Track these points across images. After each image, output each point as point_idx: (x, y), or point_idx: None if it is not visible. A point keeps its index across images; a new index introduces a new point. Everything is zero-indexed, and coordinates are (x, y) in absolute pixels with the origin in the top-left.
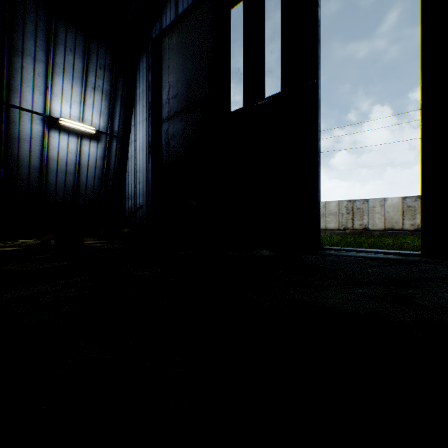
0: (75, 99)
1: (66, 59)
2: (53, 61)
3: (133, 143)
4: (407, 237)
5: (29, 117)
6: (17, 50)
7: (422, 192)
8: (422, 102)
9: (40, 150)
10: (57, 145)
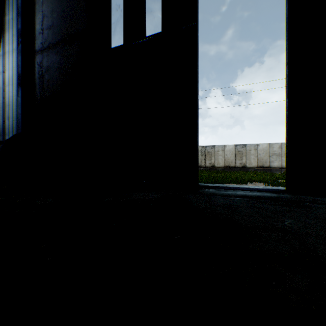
0: None
1: None
2: None
3: (1, 74)
4: (240, 172)
5: None
6: None
7: (289, 133)
8: (289, 51)
9: None
10: None
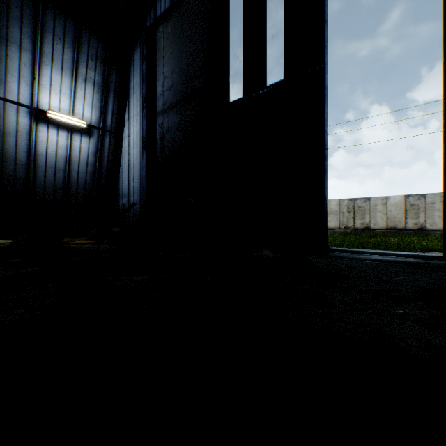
0: (64, 91)
1: (55, 49)
2: (40, 50)
3: (127, 138)
4: (411, 237)
5: (14, 110)
6: (0, 37)
7: (445, 187)
8: (445, 85)
9: (28, 144)
10: (46, 139)
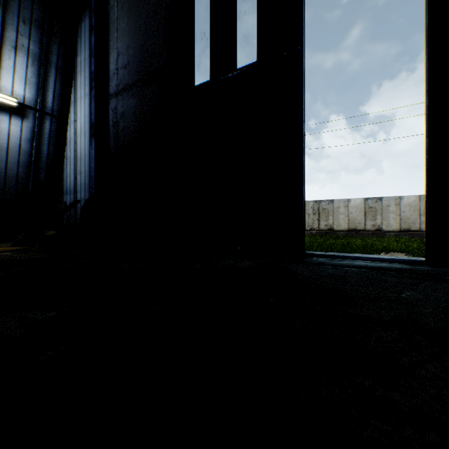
0: None
1: None
2: None
3: (73, 123)
4: (371, 237)
5: None
6: None
7: (430, 185)
8: (430, 75)
9: None
10: None
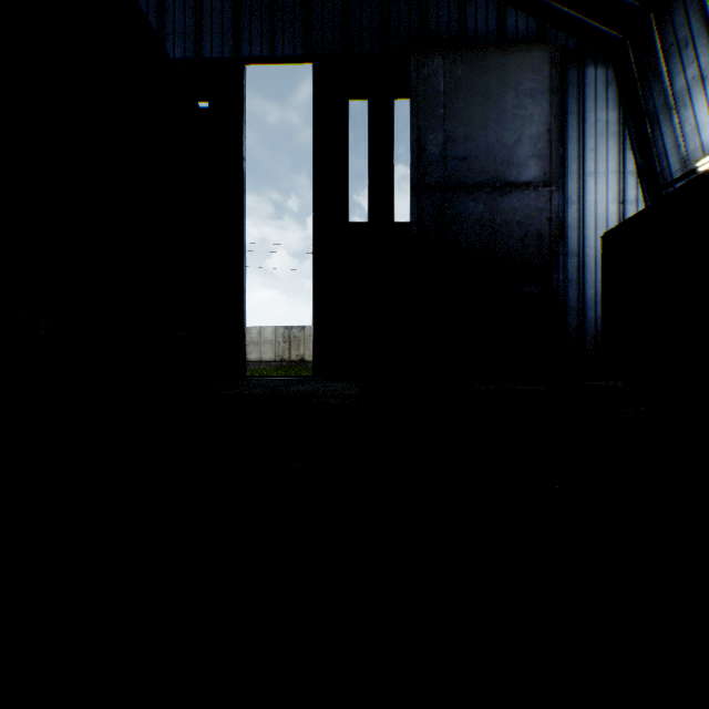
0: None
1: None
2: None
3: None
4: None
5: None
6: None
7: (313, 332)
8: (313, 270)
9: None
10: None
